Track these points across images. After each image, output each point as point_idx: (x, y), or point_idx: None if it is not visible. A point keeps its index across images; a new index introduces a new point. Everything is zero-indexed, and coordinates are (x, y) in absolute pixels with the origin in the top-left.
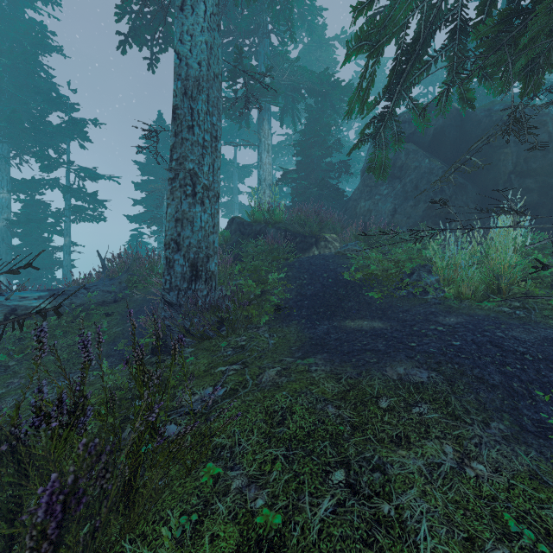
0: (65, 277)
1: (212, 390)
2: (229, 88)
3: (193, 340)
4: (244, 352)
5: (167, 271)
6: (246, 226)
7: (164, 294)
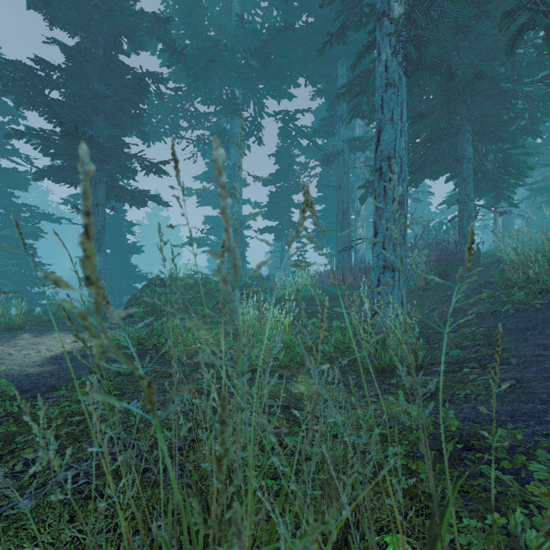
0: None
1: None
2: None
3: None
4: None
5: None
6: None
7: None
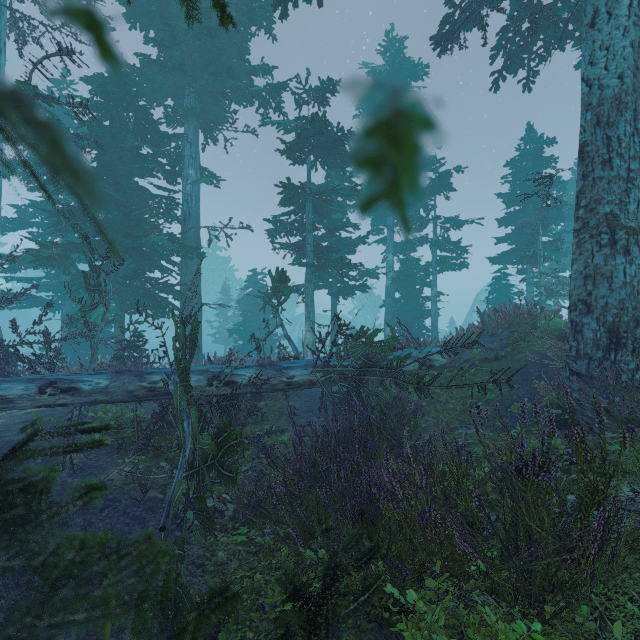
0: (432, 326)
1: None
2: None
3: (613, 423)
4: None
5: (571, 336)
6: None
7: (568, 362)
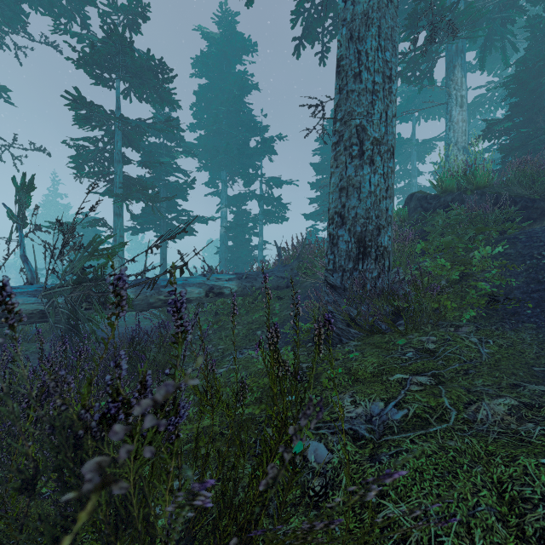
0: None
1: (382, 408)
2: (406, 40)
3: (360, 333)
4: (435, 358)
5: (330, 250)
6: (430, 200)
7: (327, 275)
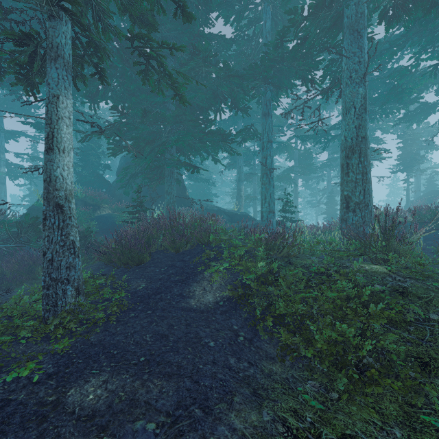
0: None
1: None
2: None
3: None
4: None
5: None
6: None
7: None
